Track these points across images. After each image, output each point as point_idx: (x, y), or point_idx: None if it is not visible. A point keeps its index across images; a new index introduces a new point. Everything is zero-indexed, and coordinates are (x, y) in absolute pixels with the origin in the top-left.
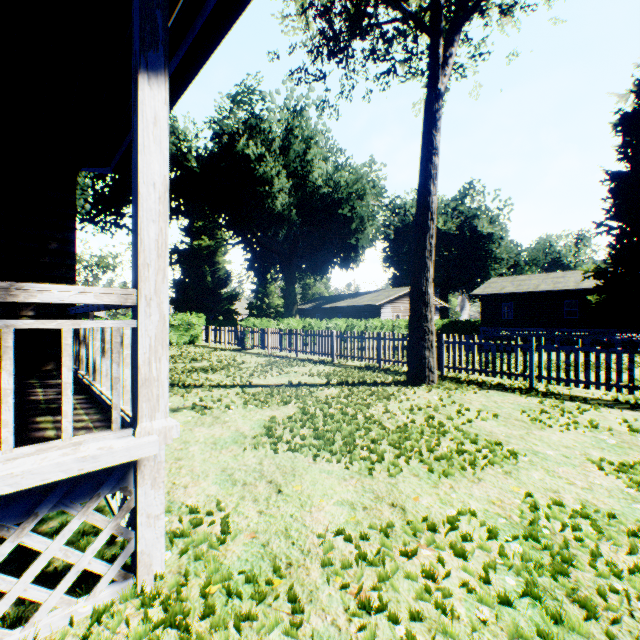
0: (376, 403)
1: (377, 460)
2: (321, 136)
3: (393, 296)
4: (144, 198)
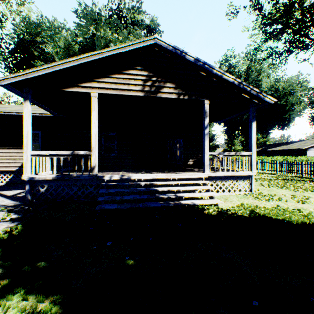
0: (298, 183)
1: (297, 191)
2: (266, 67)
3: None
4: (252, 139)
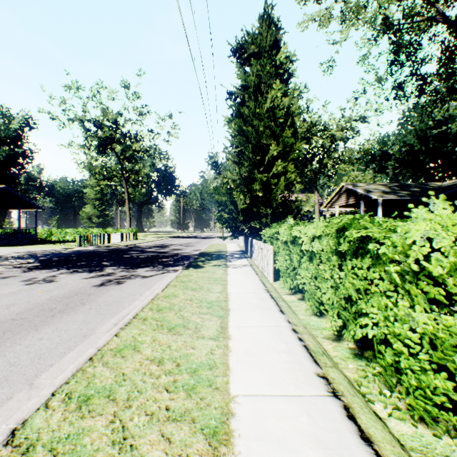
0: None
1: None
2: None
3: None
4: None
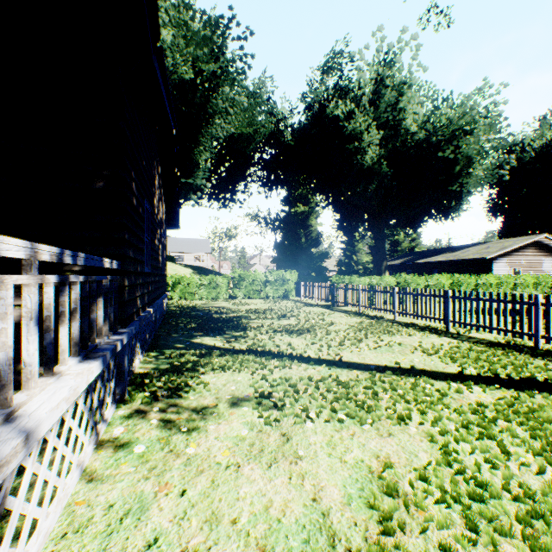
0: None
1: None
2: (415, 78)
3: (510, 247)
4: None
